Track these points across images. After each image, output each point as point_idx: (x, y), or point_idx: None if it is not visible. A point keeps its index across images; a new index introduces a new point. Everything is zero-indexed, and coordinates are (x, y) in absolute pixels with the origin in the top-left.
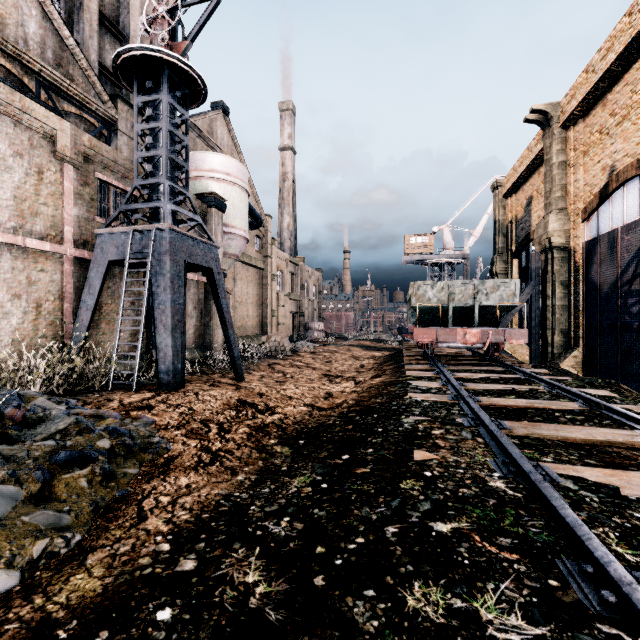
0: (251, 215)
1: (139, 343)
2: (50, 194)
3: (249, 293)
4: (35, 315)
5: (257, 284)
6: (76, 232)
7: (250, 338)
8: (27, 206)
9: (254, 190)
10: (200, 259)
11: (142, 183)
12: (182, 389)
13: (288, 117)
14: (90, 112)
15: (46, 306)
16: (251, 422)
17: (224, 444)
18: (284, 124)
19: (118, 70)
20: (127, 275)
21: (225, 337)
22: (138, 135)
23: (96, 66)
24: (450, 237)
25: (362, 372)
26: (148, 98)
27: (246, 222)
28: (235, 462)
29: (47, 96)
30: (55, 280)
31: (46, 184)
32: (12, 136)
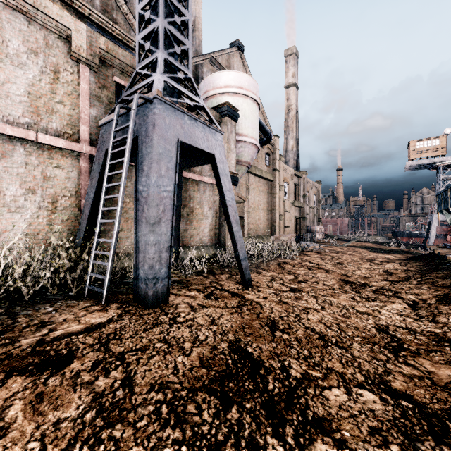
0: (261, 131)
1: (112, 240)
2: (67, 94)
3: (260, 200)
4: (51, 210)
5: (267, 193)
6: (94, 132)
7: (261, 238)
8: (42, 103)
9: (264, 114)
10: (199, 142)
11: (141, 66)
12: (164, 303)
13: (292, 60)
14: (130, 50)
15: (62, 202)
16: None
17: None
18: (288, 66)
19: None
20: (111, 158)
21: (230, 235)
22: (140, 18)
23: None
24: None
25: (396, 282)
26: None
27: (257, 132)
28: None
29: None
30: (72, 177)
31: (62, 84)
32: (26, 33)
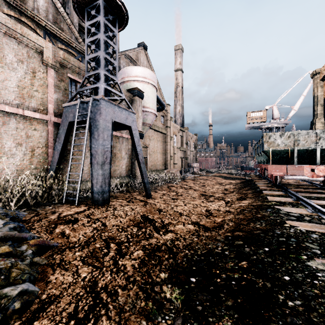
0: (158, 103)
1: (80, 173)
2: (40, 85)
3: (158, 147)
4: (31, 156)
5: (162, 142)
6: (56, 108)
7: (158, 171)
8: (26, 92)
9: (160, 91)
10: (123, 120)
11: (89, 74)
12: (107, 204)
13: (179, 53)
14: (72, 48)
15: (37, 150)
16: (146, 242)
17: (113, 277)
18: (177, 57)
19: (76, 8)
20: (76, 129)
21: (140, 170)
22: (87, 46)
23: (77, 25)
24: (277, 111)
25: (227, 194)
26: (92, 21)
27: (155, 105)
28: (113, 321)
29: (49, 39)
30: (43, 135)
31: (37, 79)
32: (16, 50)
